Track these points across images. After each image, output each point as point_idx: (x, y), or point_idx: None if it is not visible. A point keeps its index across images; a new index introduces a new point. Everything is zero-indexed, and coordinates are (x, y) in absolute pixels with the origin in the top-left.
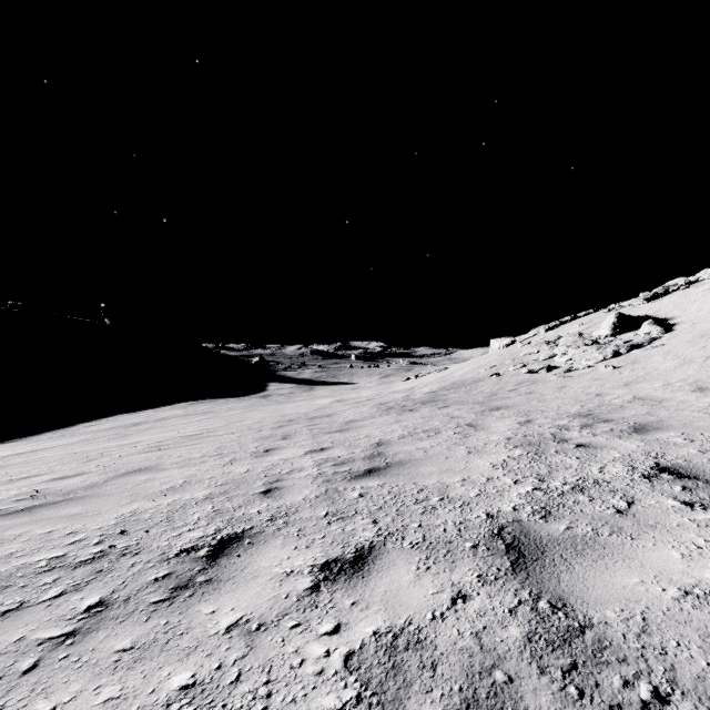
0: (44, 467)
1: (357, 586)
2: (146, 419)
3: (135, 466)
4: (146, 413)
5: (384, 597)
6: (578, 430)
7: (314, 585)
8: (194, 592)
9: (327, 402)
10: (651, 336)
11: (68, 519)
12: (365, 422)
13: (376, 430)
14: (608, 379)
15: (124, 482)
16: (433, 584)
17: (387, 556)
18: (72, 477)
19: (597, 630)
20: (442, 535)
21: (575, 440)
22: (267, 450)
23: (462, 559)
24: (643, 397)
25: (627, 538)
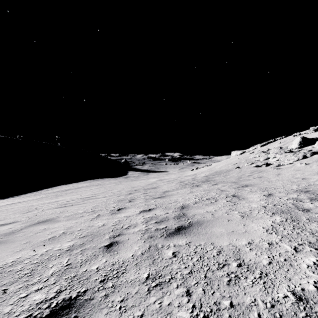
0: (4, 215)
1: None
2: (72, 188)
3: (45, 218)
4: (73, 184)
5: None
6: (310, 202)
7: None
8: None
9: (154, 180)
10: None
11: None
12: (173, 192)
13: (180, 198)
14: (305, 170)
15: (30, 230)
16: None
17: None
18: (7, 224)
19: None
20: None
21: (315, 210)
22: (119, 209)
23: None
24: None
25: None
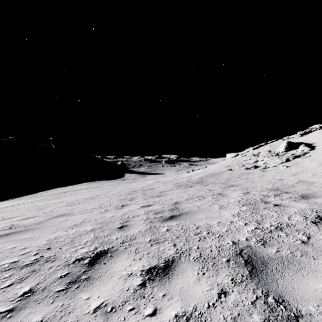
0: (19, 213)
1: (166, 284)
2: (70, 190)
3: (60, 213)
4: (70, 187)
5: (180, 291)
6: (273, 197)
7: (143, 282)
8: (79, 285)
9: (151, 182)
10: (304, 152)
11: (24, 241)
12: (169, 192)
13: (174, 196)
14: (284, 172)
15: (54, 221)
16: (207, 284)
17: (181, 265)
18: (30, 218)
19: (306, 319)
20: (209, 253)
21: (272, 202)
22: (123, 206)
23: (221, 268)
24: (303, 181)
25: (311, 258)
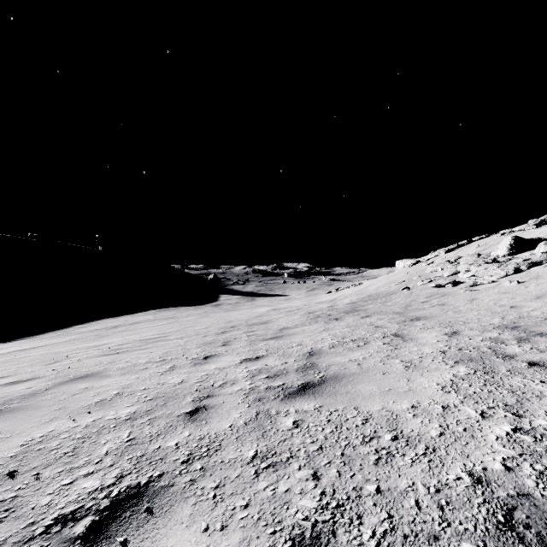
0: (14, 368)
1: None
2: (124, 323)
3: (85, 371)
4: (125, 317)
5: None
6: (517, 345)
7: None
8: None
9: (265, 310)
10: None
11: None
12: (297, 329)
13: (307, 339)
14: (516, 293)
15: (63, 390)
16: None
17: None
18: (24, 382)
19: None
20: (416, 516)
21: (522, 357)
22: (207, 357)
23: None
24: None
25: None
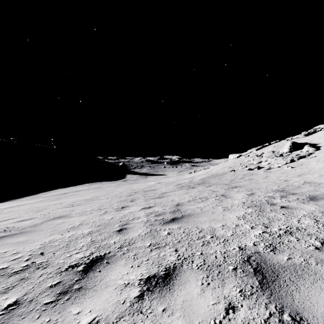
0: (17, 214)
1: (166, 296)
2: (71, 191)
3: (58, 215)
4: (71, 188)
5: (182, 305)
6: (280, 199)
7: (140, 294)
8: (70, 297)
9: (153, 183)
10: (309, 152)
11: (16, 244)
12: (171, 193)
13: (176, 198)
14: (289, 173)
15: (51, 223)
16: (212, 296)
17: (184, 274)
18: (27, 220)
19: None
20: (214, 260)
21: (279, 204)
22: (123, 207)
23: (228, 278)
24: (310, 182)
25: None
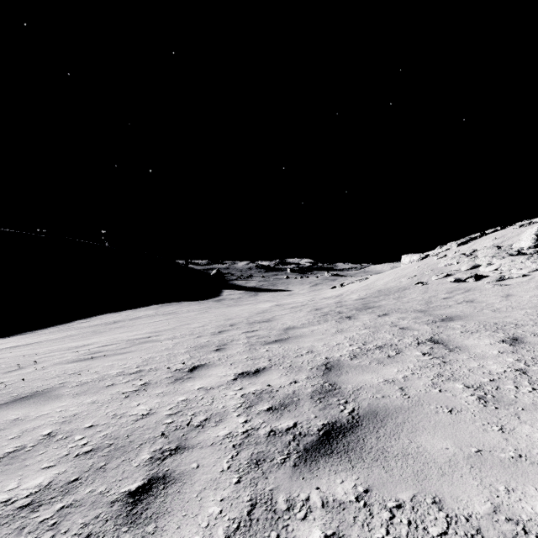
0: None
1: None
2: (125, 318)
3: (36, 387)
4: (127, 312)
5: None
6: None
7: None
8: None
9: (268, 306)
10: None
11: None
12: (304, 330)
13: (319, 343)
14: None
15: None
16: None
17: None
18: None
19: None
20: None
21: None
22: (193, 369)
23: None
24: None
25: None
